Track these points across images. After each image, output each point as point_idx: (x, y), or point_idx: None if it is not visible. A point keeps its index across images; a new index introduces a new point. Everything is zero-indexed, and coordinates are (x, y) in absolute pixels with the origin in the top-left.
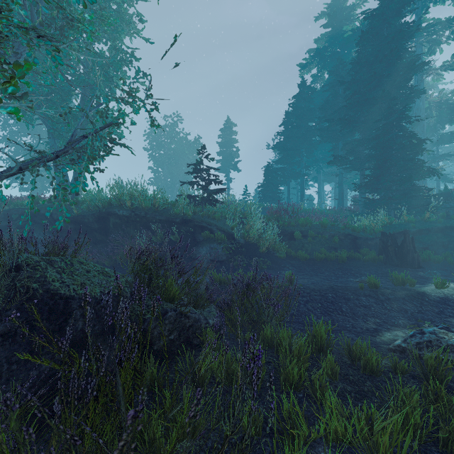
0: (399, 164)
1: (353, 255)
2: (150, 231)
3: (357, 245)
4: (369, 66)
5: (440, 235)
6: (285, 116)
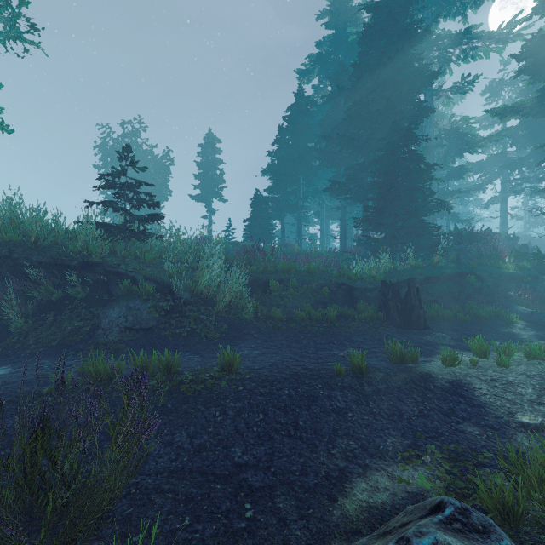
0: (404, 194)
1: (347, 312)
2: (26, 281)
3: (354, 297)
4: (372, 71)
5: (450, 283)
6: (279, 132)
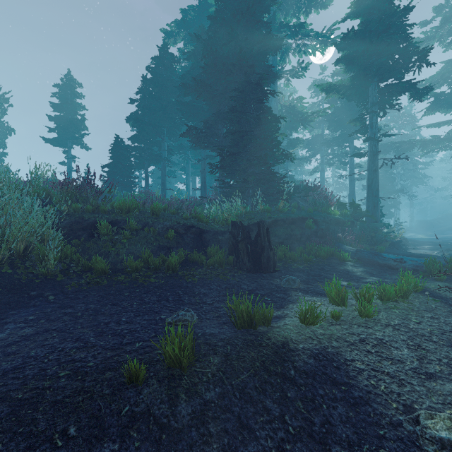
0: (255, 141)
1: (195, 257)
2: None
3: (205, 241)
4: (228, 28)
5: (293, 227)
6: (142, 82)
